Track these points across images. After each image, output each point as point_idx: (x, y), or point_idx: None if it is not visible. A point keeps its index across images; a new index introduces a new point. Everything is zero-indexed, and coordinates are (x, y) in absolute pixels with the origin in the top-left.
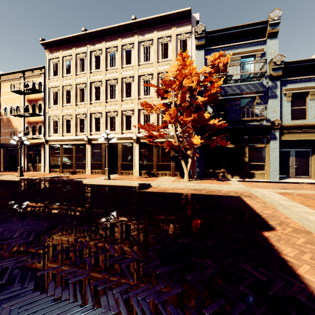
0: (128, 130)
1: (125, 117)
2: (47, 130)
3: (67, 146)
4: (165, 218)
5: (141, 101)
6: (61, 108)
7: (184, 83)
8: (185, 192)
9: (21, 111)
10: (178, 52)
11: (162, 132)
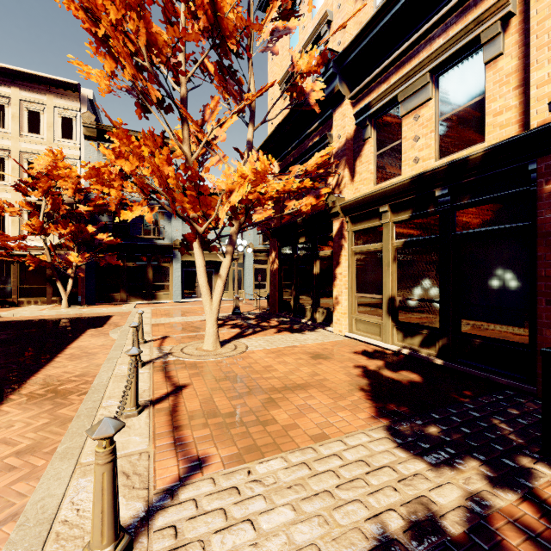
0: None
1: None
2: None
3: None
4: (2, 334)
5: None
6: None
7: (60, 184)
8: (51, 318)
9: None
10: (59, 132)
11: (23, 243)
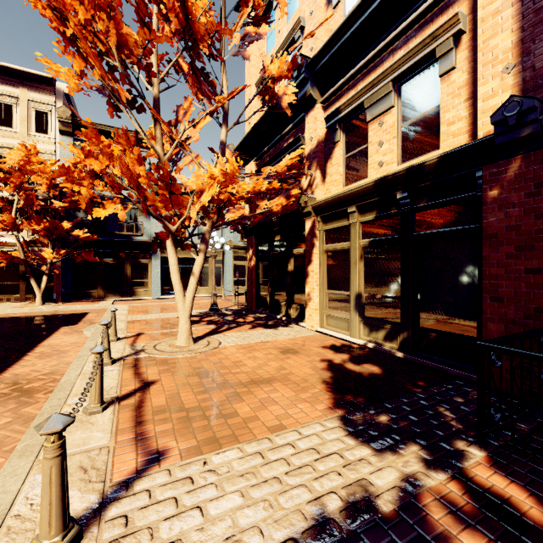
0: None
1: None
2: None
3: None
4: None
5: None
6: None
7: (34, 179)
8: (23, 315)
9: None
10: (32, 126)
11: None
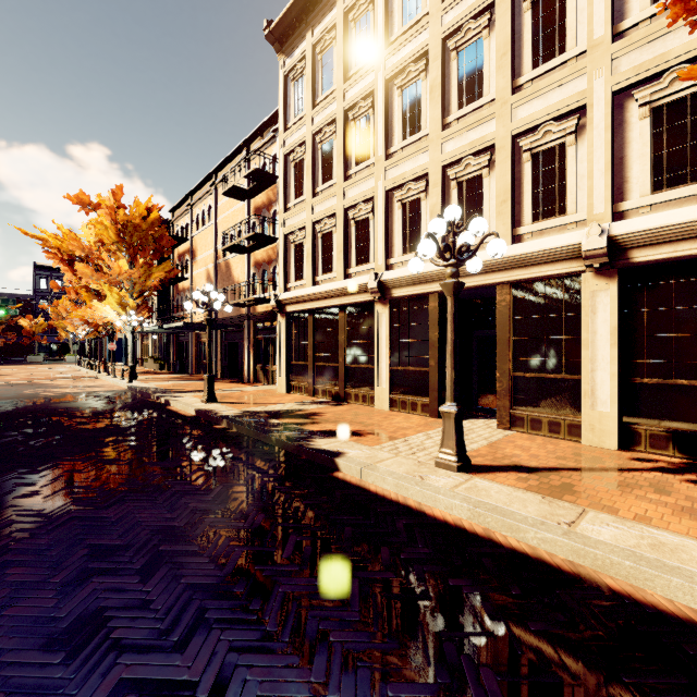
0: (546, 220)
1: (530, 162)
2: (281, 274)
3: (325, 316)
4: None
5: (639, 35)
6: (309, 202)
7: None
8: None
9: (244, 239)
10: None
11: None
